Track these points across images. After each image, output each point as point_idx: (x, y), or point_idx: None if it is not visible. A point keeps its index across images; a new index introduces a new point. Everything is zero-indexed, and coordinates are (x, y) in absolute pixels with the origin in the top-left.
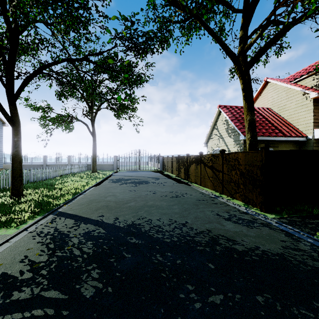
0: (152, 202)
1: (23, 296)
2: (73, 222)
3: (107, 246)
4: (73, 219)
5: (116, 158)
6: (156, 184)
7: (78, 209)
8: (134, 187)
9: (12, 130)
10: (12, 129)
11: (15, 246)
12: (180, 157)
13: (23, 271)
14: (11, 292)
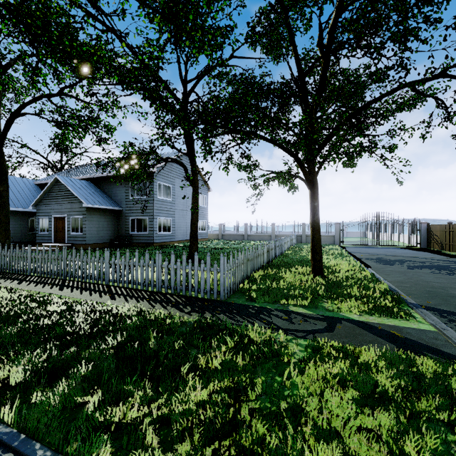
0: None
1: None
2: None
3: None
4: None
5: (339, 227)
6: None
7: (446, 305)
8: (454, 276)
9: (312, 193)
10: (312, 192)
11: None
12: None
13: None
14: None
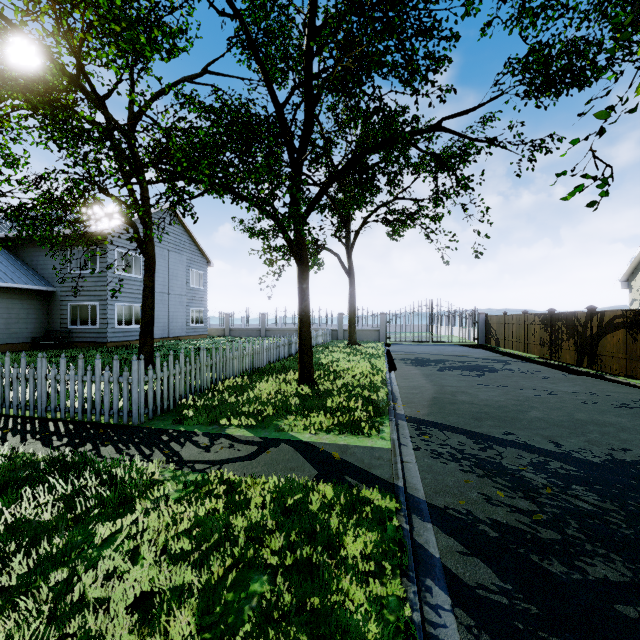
0: (583, 415)
1: (609, 575)
2: (468, 439)
3: (638, 503)
4: (456, 432)
5: (385, 318)
6: (523, 374)
7: (436, 415)
8: (480, 378)
9: (299, 271)
10: (299, 269)
11: (429, 471)
12: (556, 315)
13: (526, 523)
14: (570, 562)
